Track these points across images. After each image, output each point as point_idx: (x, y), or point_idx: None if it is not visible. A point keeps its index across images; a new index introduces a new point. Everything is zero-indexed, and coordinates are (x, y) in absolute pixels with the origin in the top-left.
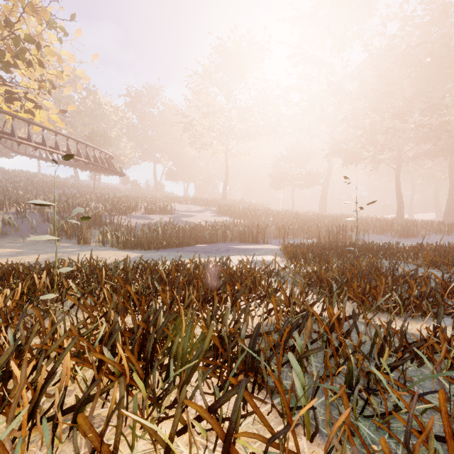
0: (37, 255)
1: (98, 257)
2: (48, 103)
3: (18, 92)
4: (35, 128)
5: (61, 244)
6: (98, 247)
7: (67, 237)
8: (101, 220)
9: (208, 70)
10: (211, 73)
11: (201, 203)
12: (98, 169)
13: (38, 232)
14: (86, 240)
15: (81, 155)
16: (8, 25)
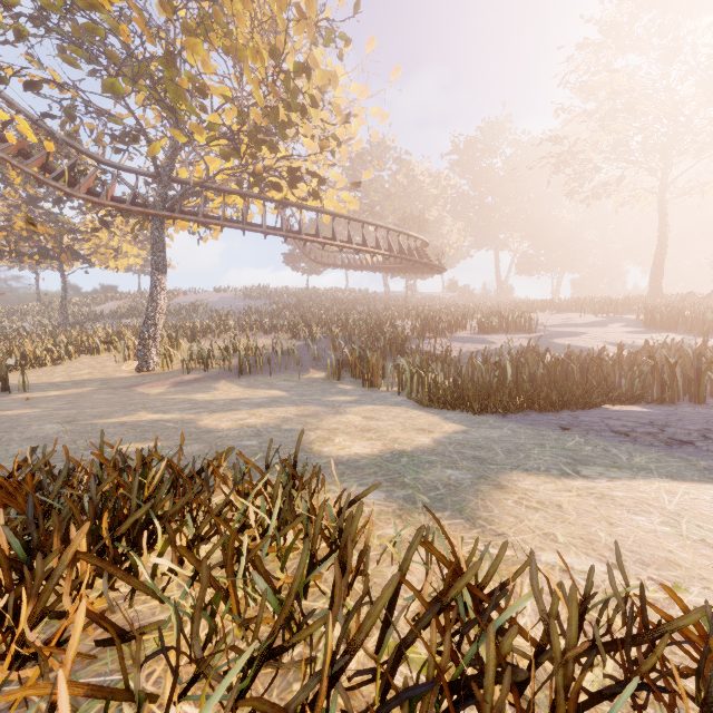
0: (288, 406)
1: (365, 428)
2: (335, 175)
3: (299, 168)
4: (325, 218)
5: (340, 385)
6: (388, 397)
7: (351, 374)
8: (403, 347)
9: (611, 25)
10: (619, 27)
11: (595, 307)
12: (407, 269)
13: (320, 365)
14: (375, 381)
15: (380, 246)
16: (275, 59)
